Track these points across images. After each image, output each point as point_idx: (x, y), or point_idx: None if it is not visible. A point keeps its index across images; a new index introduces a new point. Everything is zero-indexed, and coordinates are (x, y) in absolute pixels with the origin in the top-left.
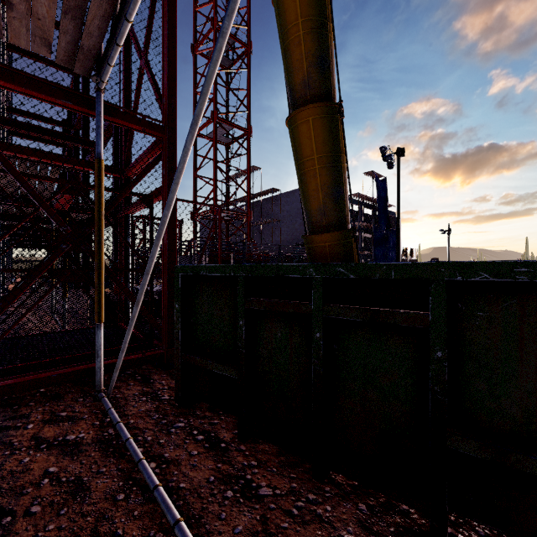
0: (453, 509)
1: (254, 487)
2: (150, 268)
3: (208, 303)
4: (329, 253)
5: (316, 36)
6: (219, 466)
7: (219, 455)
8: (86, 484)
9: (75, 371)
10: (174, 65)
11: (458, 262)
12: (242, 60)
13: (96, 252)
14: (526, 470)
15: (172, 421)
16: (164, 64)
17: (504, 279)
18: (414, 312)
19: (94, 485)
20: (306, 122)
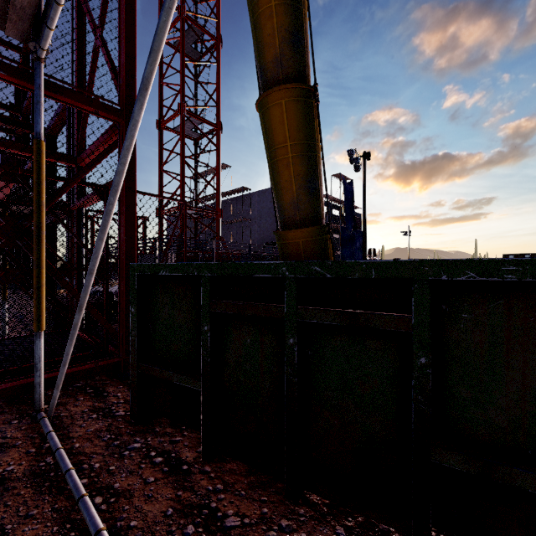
0: (436, 527)
1: (220, 517)
2: (94, 266)
3: (169, 306)
4: (303, 251)
5: (290, 9)
6: (179, 494)
7: (180, 480)
8: (9, 534)
9: (8, 388)
10: (132, 43)
11: (443, 260)
12: (211, 53)
13: (35, 249)
14: (514, 483)
15: (126, 442)
16: (120, 40)
17: (492, 279)
18: (395, 315)
19: (19, 534)
20: (278, 104)
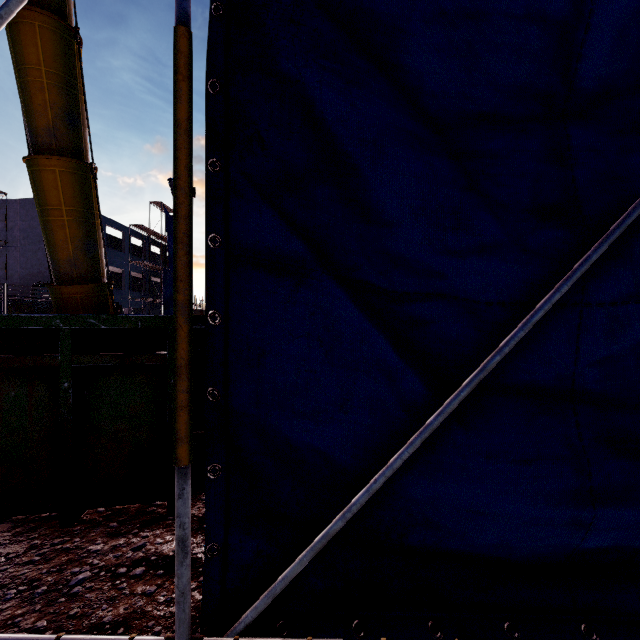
0: None
1: None
2: None
3: None
4: (81, 305)
5: (65, 92)
6: None
7: None
8: None
9: None
10: None
11: None
12: None
13: None
14: None
15: None
16: None
17: None
18: (156, 353)
19: None
20: (52, 171)
